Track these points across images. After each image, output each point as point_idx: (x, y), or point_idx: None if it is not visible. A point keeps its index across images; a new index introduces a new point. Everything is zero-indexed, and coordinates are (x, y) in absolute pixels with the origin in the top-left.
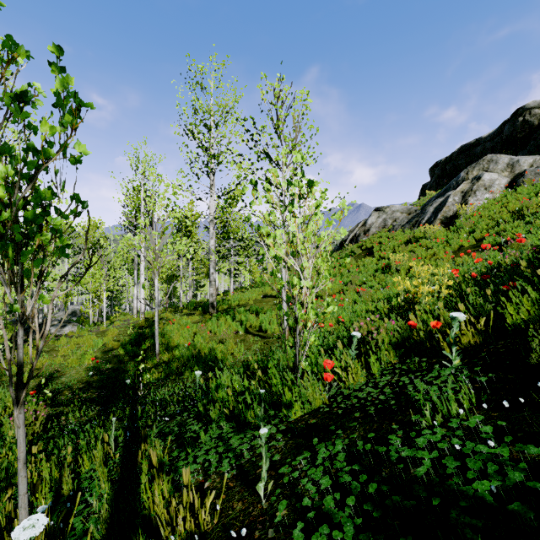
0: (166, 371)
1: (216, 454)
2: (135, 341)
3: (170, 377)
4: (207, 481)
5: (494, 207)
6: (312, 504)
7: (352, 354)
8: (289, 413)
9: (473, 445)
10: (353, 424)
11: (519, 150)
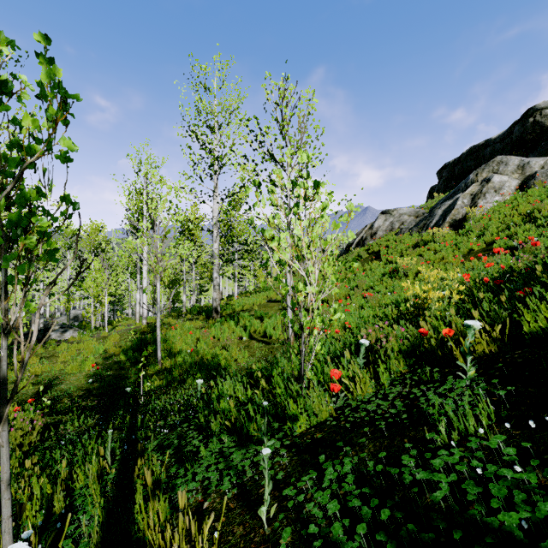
0: (168, 378)
1: (216, 470)
2: (137, 347)
3: (171, 384)
4: (206, 501)
5: (505, 210)
6: (319, 530)
7: (360, 363)
8: (294, 427)
9: (496, 469)
10: (362, 441)
11: (529, 152)
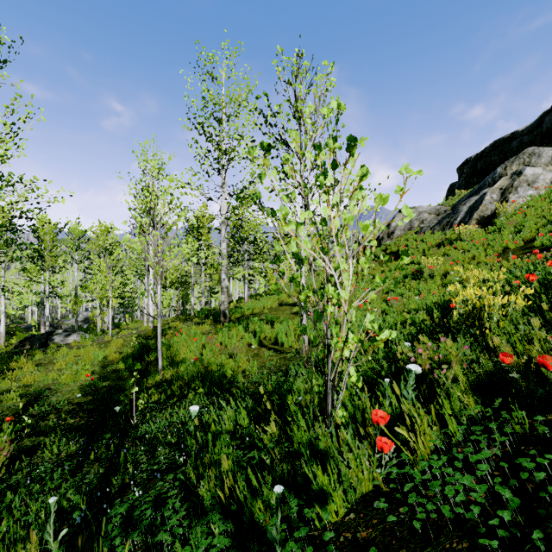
0: (167, 392)
1: None
2: (138, 353)
3: (170, 400)
4: None
5: (541, 205)
6: None
7: (407, 396)
8: (324, 515)
9: None
10: None
11: None
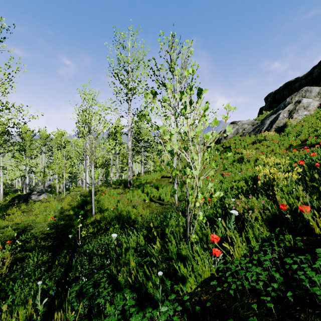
0: (98, 227)
1: None
2: (81, 205)
3: (100, 231)
4: None
5: (311, 120)
6: None
7: (230, 227)
8: (184, 288)
9: None
10: None
11: None
